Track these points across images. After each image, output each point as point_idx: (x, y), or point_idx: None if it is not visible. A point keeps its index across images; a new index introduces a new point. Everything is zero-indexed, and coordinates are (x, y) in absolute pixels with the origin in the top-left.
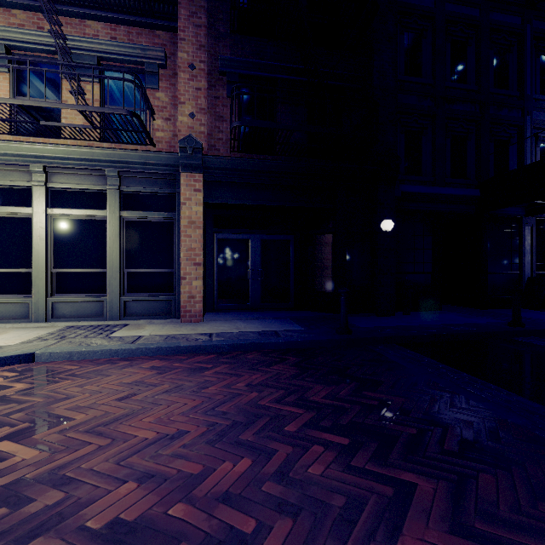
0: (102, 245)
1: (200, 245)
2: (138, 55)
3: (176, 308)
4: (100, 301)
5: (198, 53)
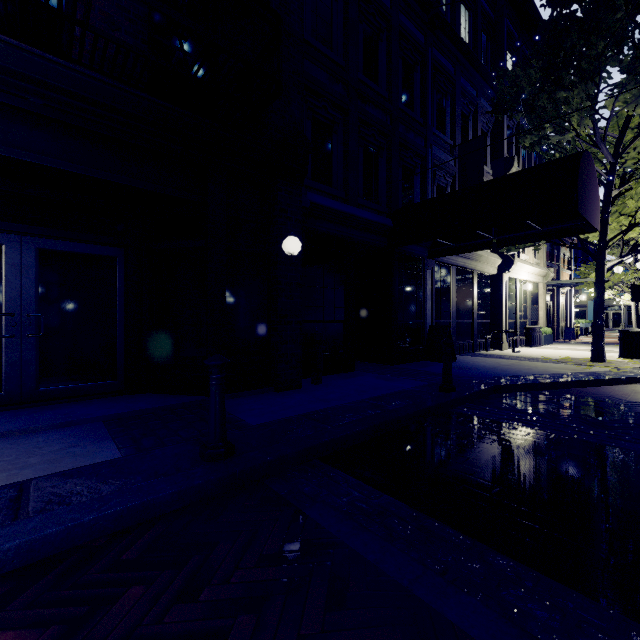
0: None
1: None
2: None
3: None
4: None
5: None
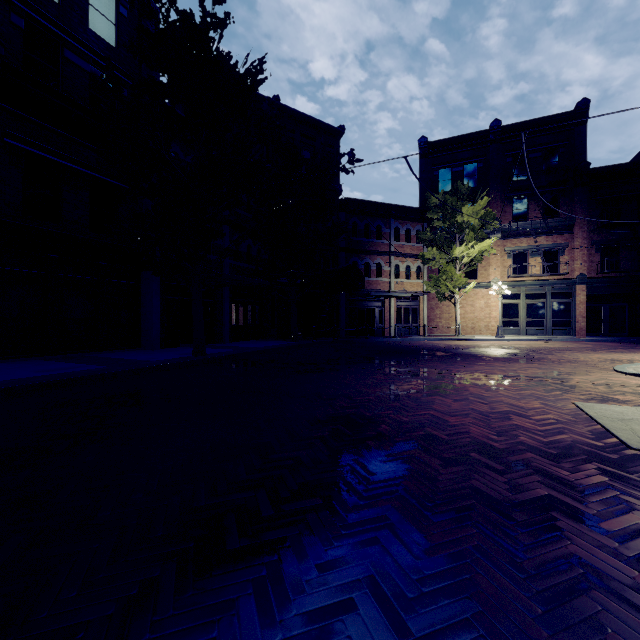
0: (543, 311)
1: (584, 310)
2: (557, 246)
3: (573, 333)
4: (543, 329)
5: (583, 241)
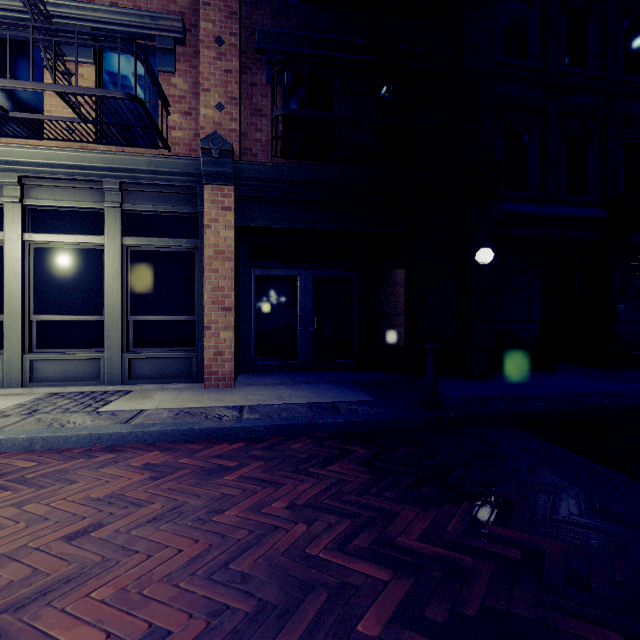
0: (99, 283)
1: (230, 283)
2: (146, 26)
3: (198, 369)
4: (95, 358)
5: (228, 22)
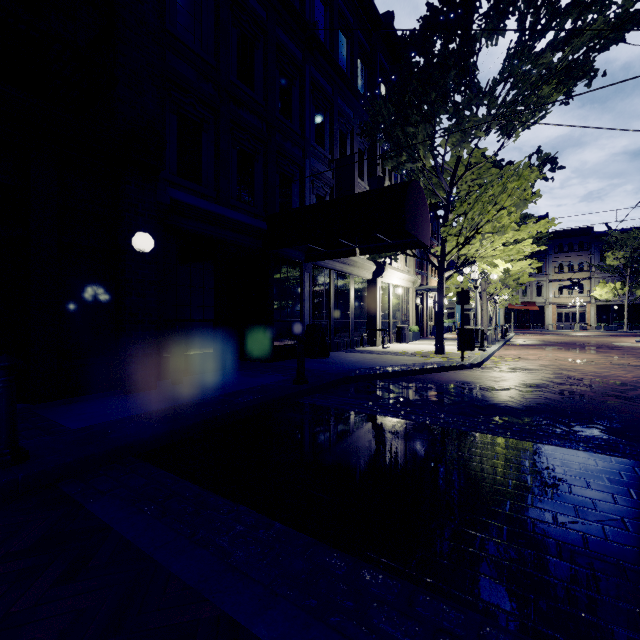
0: None
1: None
2: None
3: None
4: None
5: None
